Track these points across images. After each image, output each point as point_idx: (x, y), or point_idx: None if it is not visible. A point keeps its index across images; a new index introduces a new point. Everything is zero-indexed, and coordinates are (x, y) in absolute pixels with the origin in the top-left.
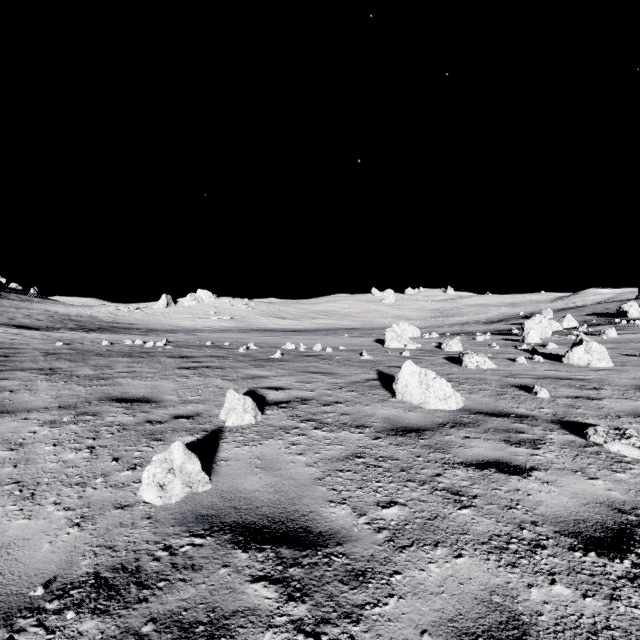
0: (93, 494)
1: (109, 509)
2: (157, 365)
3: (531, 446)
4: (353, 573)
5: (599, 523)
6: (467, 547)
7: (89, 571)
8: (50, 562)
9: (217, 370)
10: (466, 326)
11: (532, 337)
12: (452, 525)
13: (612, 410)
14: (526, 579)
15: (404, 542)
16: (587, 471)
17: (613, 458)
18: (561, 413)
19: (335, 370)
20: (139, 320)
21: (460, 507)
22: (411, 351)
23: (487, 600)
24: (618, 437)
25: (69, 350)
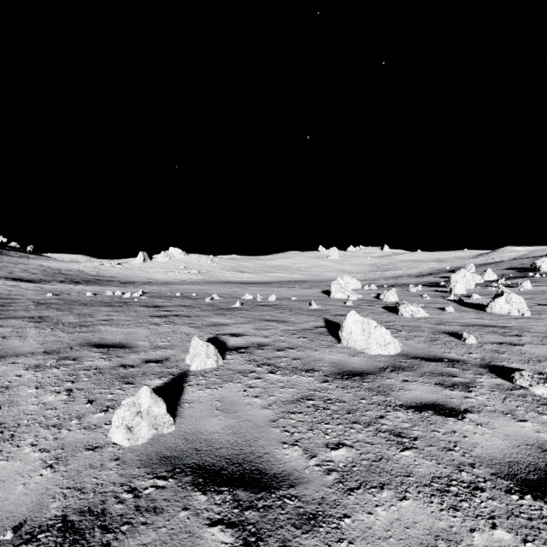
0: (67, 436)
1: (81, 450)
2: (133, 314)
3: (464, 389)
4: (305, 516)
5: (532, 465)
6: (411, 489)
7: (57, 514)
8: (22, 504)
9: (185, 318)
10: (400, 279)
11: (458, 289)
12: (396, 467)
13: (533, 355)
14: (468, 523)
15: (352, 484)
16: (516, 413)
17: (538, 401)
18: (488, 358)
19: (287, 318)
20: (120, 274)
21: (402, 449)
22: (353, 301)
23: (432, 545)
24: (542, 381)
25: (57, 300)
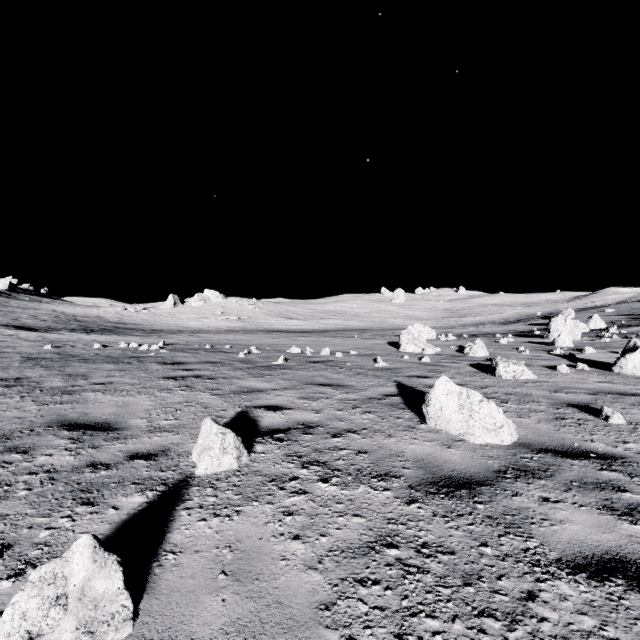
0: None
1: None
2: (141, 374)
3: None
4: None
5: None
6: None
7: None
8: None
9: (208, 381)
10: (481, 327)
11: (563, 340)
12: None
13: None
14: None
15: None
16: None
17: None
18: None
19: (346, 381)
20: (145, 320)
21: None
22: (430, 356)
23: None
24: None
25: (54, 354)
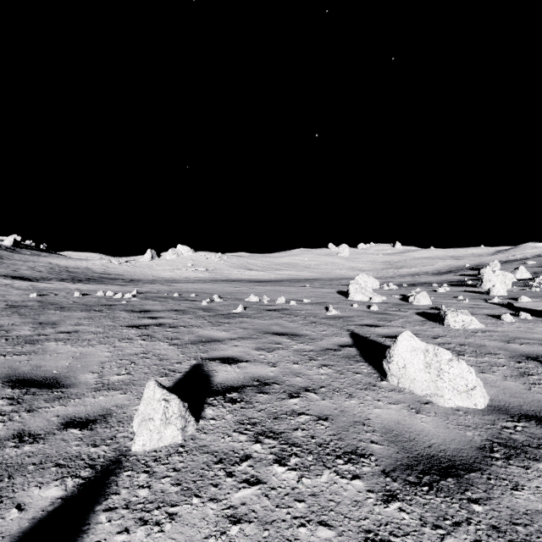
0: None
1: None
2: (108, 322)
3: None
4: None
5: None
6: None
7: None
8: None
9: (169, 329)
10: (417, 277)
11: (498, 289)
12: None
13: None
14: None
15: None
16: None
17: None
18: None
19: (301, 330)
20: (127, 271)
21: None
22: (378, 304)
23: None
24: None
25: (36, 302)
